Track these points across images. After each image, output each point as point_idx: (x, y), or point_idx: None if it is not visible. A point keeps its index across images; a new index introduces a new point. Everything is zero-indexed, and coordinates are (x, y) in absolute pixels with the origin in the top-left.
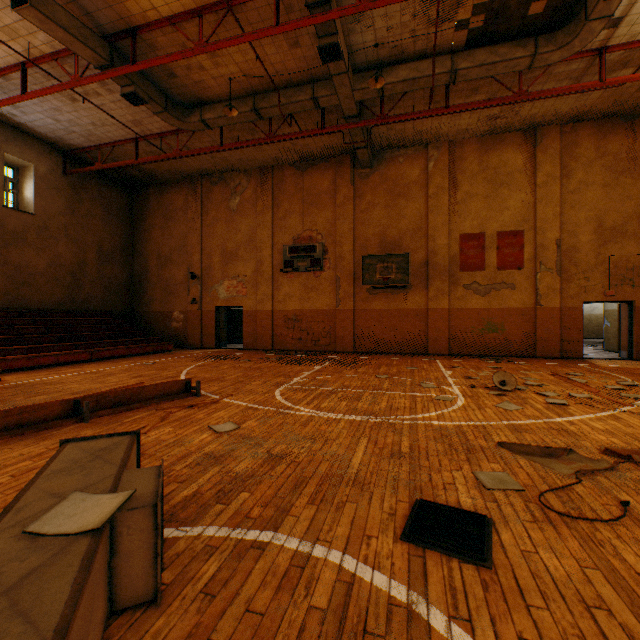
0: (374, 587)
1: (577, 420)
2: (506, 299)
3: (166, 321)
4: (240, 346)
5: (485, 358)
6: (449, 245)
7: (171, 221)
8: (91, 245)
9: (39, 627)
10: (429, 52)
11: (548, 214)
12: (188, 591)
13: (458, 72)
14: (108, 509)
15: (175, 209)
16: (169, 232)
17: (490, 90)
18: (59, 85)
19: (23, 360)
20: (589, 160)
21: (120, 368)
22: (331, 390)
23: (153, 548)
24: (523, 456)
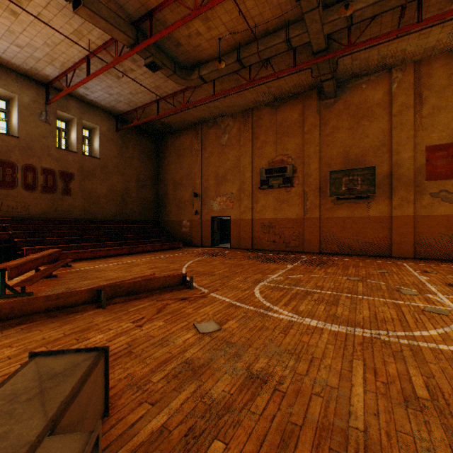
0: None
1: None
2: None
3: (178, 227)
4: (228, 245)
5: None
6: (414, 157)
7: (181, 157)
8: (132, 177)
9: None
10: None
11: None
12: None
13: None
14: None
15: (184, 148)
16: (180, 165)
17: None
18: (107, 65)
19: (87, 253)
20: None
21: (144, 260)
22: (306, 290)
23: None
24: None
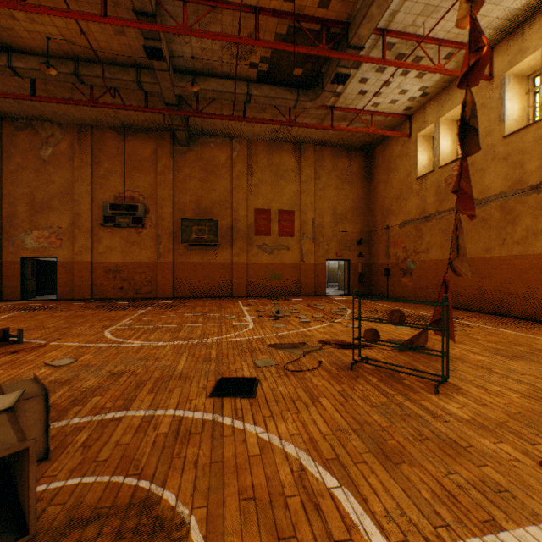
0: (195, 418)
1: (313, 329)
2: (284, 256)
3: None
4: (52, 297)
5: (271, 298)
6: (248, 216)
7: None
8: None
9: (6, 443)
10: (233, 75)
11: (308, 202)
12: (70, 449)
13: (252, 96)
14: (10, 400)
15: None
16: None
17: (273, 112)
18: None
19: None
20: (329, 171)
21: None
22: (157, 327)
23: (44, 423)
24: (281, 349)
